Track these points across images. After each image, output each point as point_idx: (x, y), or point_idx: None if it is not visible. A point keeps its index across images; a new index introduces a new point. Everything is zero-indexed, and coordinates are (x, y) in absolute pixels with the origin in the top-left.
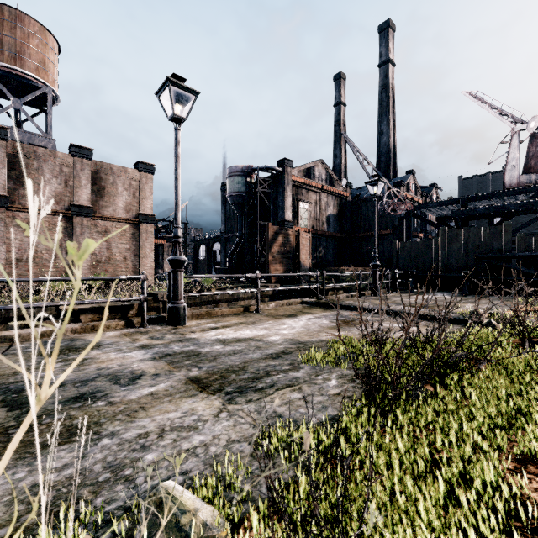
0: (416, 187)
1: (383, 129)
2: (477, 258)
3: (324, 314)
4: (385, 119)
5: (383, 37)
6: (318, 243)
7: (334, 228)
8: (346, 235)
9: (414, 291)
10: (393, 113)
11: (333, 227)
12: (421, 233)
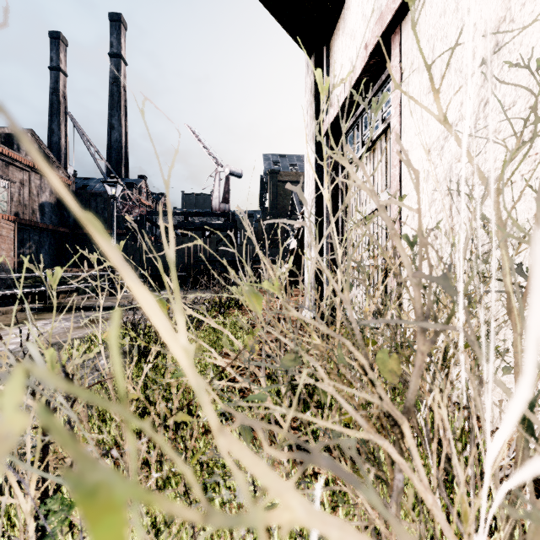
0: (148, 192)
1: (115, 123)
2: (196, 261)
3: (62, 318)
4: (117, 115)
5: (115, 28)
6: (26, 236)
7: (51, 219)
8: (69, 230)
9: (149, 289)
10: (126, 112)
11: (50, 218)
12: (152, 236)
